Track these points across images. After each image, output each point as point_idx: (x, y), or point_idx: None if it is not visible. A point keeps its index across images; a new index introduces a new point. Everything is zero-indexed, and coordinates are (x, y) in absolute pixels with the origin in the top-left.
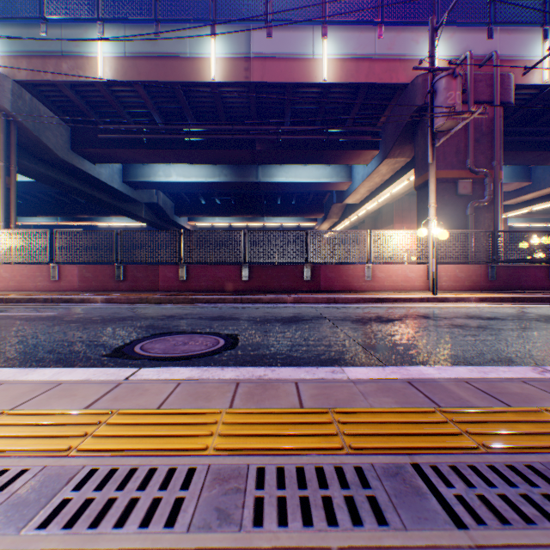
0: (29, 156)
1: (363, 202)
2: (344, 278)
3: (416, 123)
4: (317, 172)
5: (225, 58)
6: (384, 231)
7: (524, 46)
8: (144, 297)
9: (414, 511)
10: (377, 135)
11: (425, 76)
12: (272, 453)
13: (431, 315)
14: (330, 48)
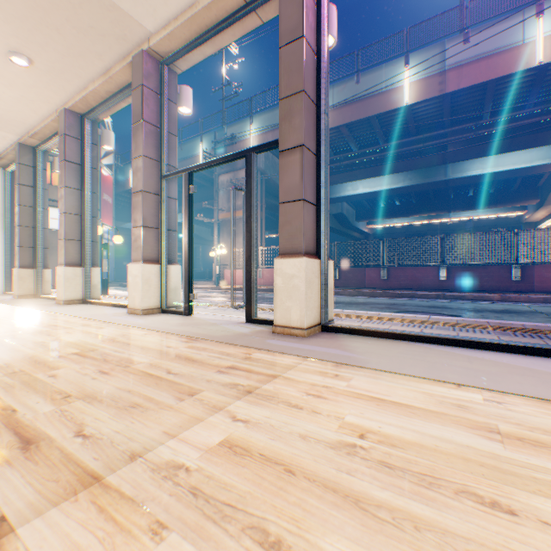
0: (265, 195)
1: None
2: None
3: None
4: (525, 155)
5: (416, 81)
6: None
7: None
8: (358, 291)
9: None
10: None
11: None
12: (514, 332)
13: None
14: (545, 24)
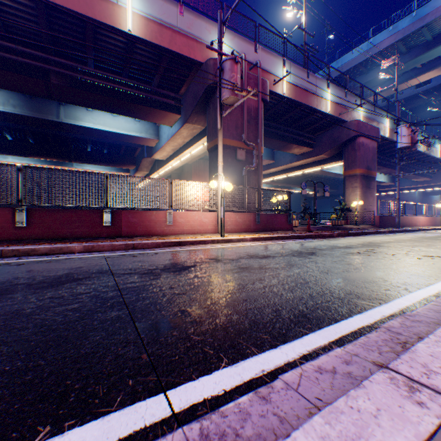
0: None
1: (170, 159)
2: (147, 223)
3: (209, 97)
4: (127, 125)
5: None
6: (184, 181)
7: (274, 66)
8: None
9: None
10: (180, 102)
11: (216, 61)
12: None
13: (222, 257)
14: (136, 2)
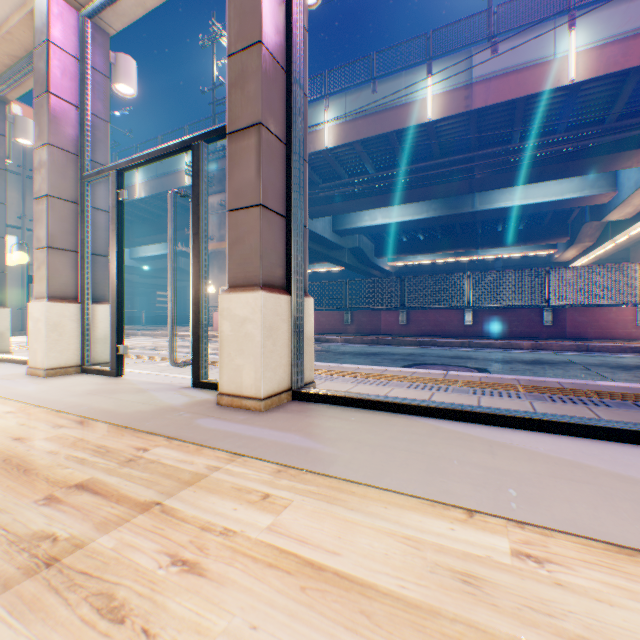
0: None
1: (636, 216)
2: (598, 322)
3: None
4: (555, 187)
5: (439, 94)
6: None
7: None
8: (373, 339)
9: (623, 407)
10: None
11: None
12: (550, 394)
13: None
14: (577, 39)
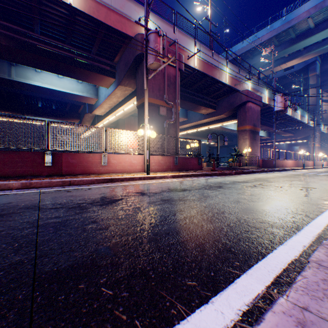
0: None
1: (107, 114)
2: (85, 163)
3: (138, 65)
4: (71, 85)
5: None
6: (117, 130)
7: (188, 45)
8: None
9: None
10: (115, 68)
11: (143, 36)
12: None
13: (147, 191)
14: None
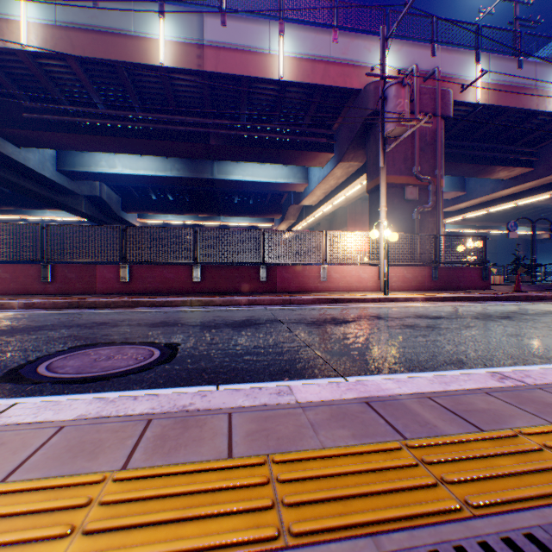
0: None
1: (320, 204)
2: (300, 278)
3: (368, 129)
4: (274, 172)
5: (176, 42)
6: (339, 232)
7: (461, 67)
8: (75, 301)
9: None
10: (333, 138)
11: (377, 84)
12: None
13: (384, 316)
14: (287, 45)
